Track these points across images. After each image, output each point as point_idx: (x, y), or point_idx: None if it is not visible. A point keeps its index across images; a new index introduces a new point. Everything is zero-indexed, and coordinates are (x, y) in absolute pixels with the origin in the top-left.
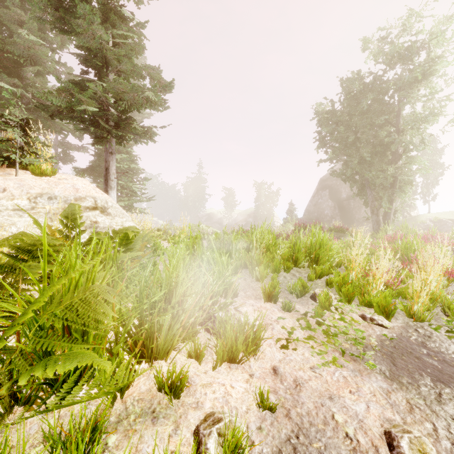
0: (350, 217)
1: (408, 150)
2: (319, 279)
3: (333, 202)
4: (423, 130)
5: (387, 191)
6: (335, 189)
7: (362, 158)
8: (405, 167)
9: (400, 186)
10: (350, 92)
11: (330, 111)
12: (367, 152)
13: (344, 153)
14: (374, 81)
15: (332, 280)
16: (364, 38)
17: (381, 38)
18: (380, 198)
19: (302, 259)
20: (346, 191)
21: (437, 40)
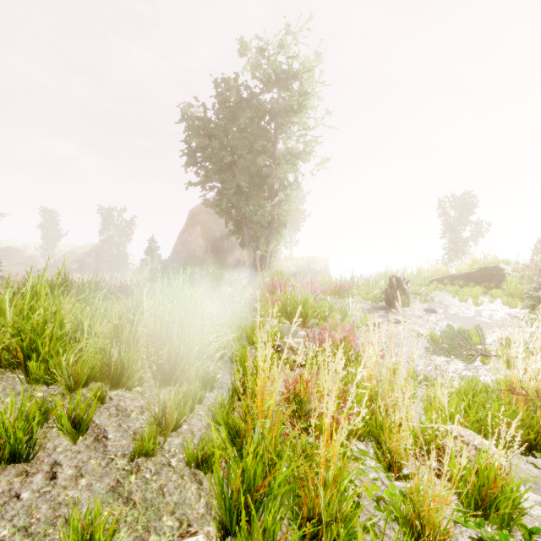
0: (223, 260)
1: (284, 187)
2: (176, 431)
3: (205, 241)
4: (297, 168)
5: (265, 231)
6: (207, 225)
7: (239, 188)
8: (281, 206)
9: (276, 226)
10: (226, 101)
11: (203, 118)
12: (245, 182)
13: (219, 177)
14: (251, 99)
15: (210, 450)
16: (242, 39)
17: (259, 48)
18: (258, 239)
19: (138, 365)
20: (220, 229)
21: (308, 75)
